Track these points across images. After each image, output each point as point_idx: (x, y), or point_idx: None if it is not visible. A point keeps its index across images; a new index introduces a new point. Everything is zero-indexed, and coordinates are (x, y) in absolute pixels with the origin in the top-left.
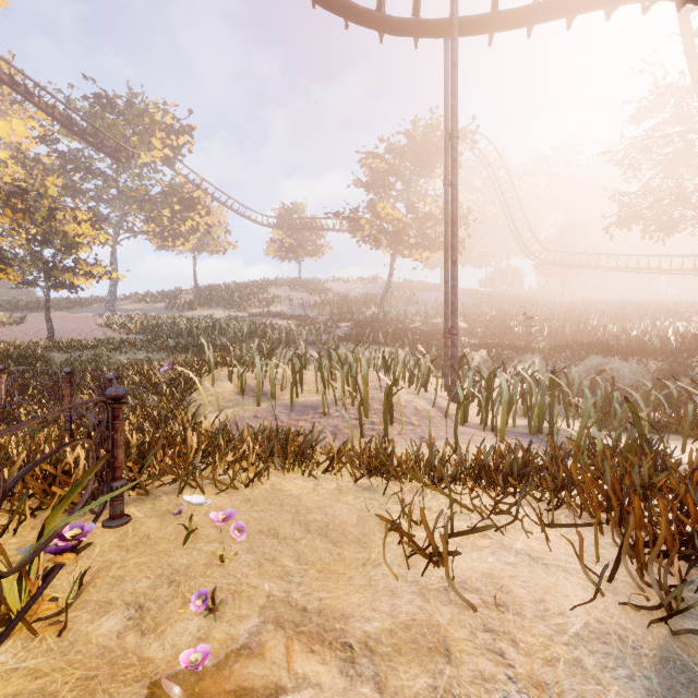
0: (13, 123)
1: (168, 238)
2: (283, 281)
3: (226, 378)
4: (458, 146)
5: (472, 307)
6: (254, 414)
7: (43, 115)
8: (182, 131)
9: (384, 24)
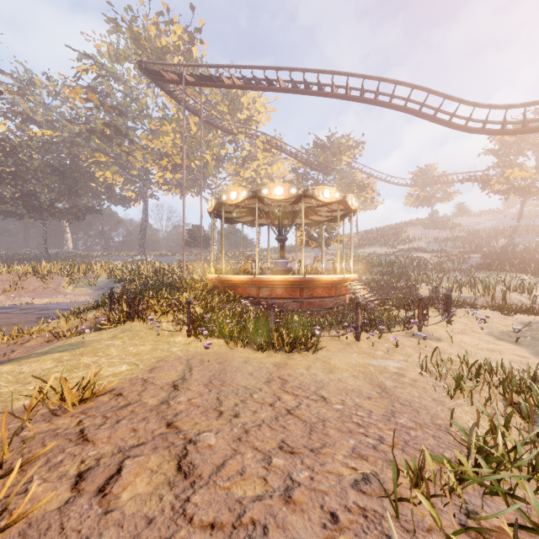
0: (278, 165)
1: None
2: (416, 222)
3: (424, 287)
4: None
5: None
6: None
7: (296, 161)
8: (357, 146)
9: (505, 134)
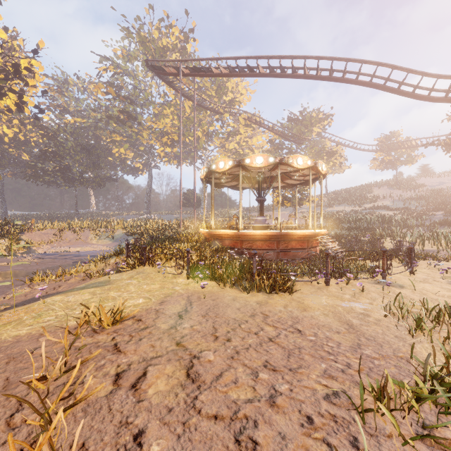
0: (257, 137)
1: None
2: (381, 183)
3: (388, 241)
4: None
5: None
6: None
7: (273, 134)
8: (326, 118)
9: None
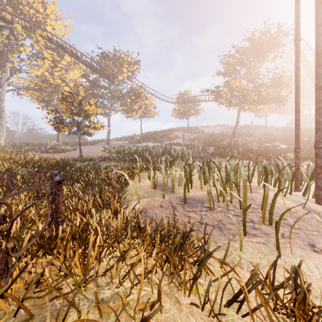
0: (75, 72)
1: (130, 112)
2: (179, 129)
3: (147, 177)
4: (282, 40)
5: (289, 136)
6: (160, 204)
7: (83, 65)
8: (135, 63)
9: None
